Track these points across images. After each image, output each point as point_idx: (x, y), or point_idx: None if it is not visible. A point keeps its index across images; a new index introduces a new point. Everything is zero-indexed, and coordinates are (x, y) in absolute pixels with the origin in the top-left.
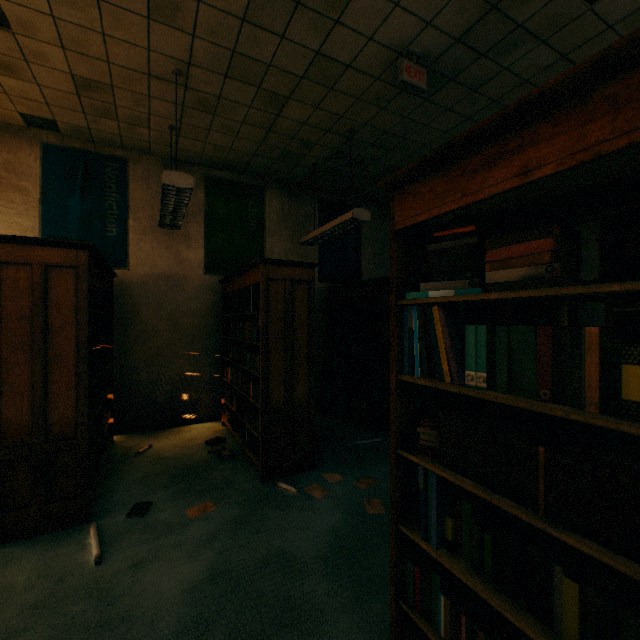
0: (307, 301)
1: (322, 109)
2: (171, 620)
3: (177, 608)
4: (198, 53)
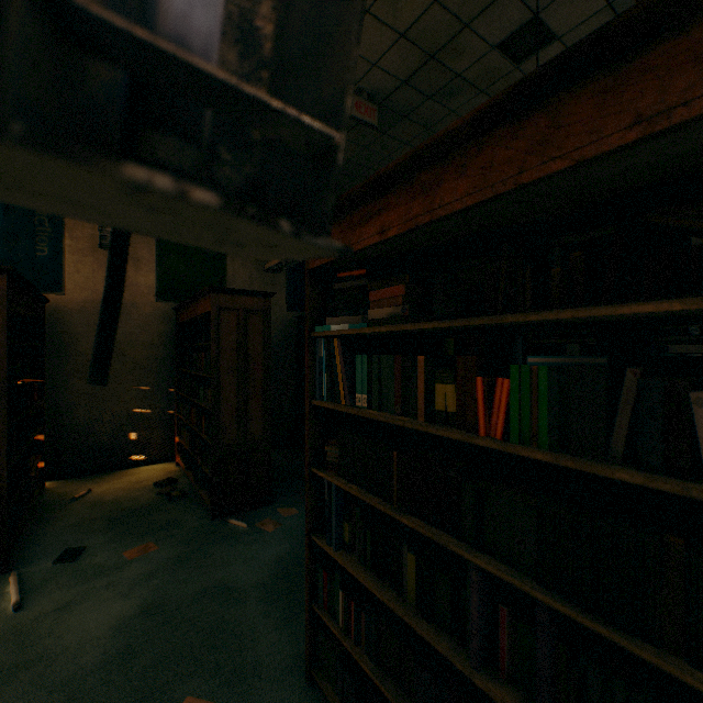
0: (263, 331)
1: None
2: (96, 653)
3: (103, 642)
4: None
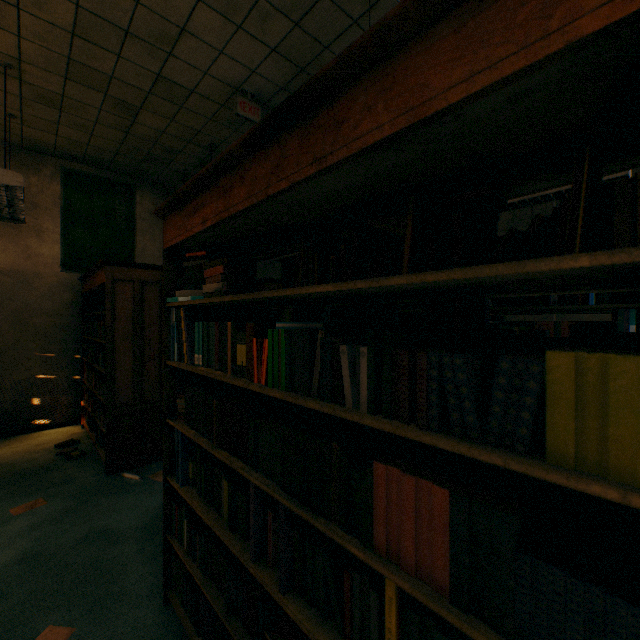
0: (159, 301)
1: (178, 122)
2: None
3: None
4: (29, 52)
